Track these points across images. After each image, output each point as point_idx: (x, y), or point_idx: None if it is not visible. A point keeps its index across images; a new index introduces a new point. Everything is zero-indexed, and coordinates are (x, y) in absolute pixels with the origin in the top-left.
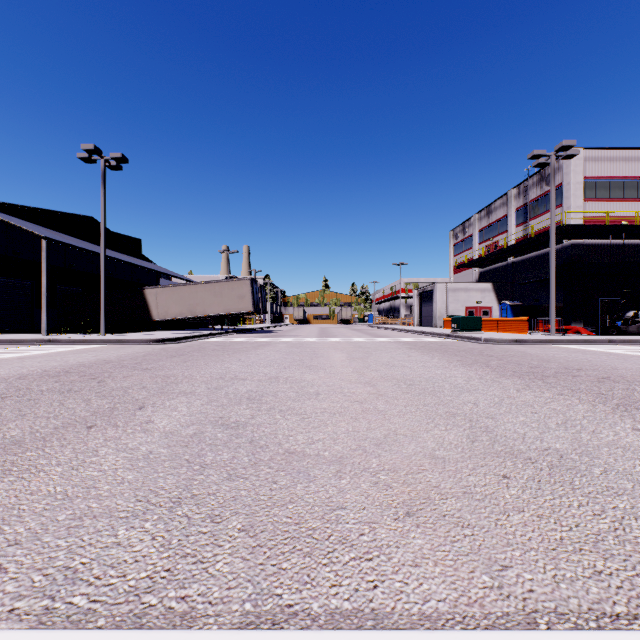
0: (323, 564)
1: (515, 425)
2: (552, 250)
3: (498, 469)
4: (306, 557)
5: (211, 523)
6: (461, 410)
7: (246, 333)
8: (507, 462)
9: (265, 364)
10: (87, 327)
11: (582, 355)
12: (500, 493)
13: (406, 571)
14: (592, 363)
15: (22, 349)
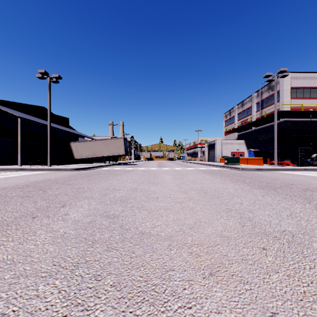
0: (161, 311)
1: (264, 216)
2: (275, 123)
3: (259, 244)
4: (151, 306)
5: (95, 281)
6: (234, 207)
7: (121, 165)
8: (263, 239)
9: (130, 181)
10: (41, 162)
11: (292, 176)
12: (263, 260)
13: (213, 316)
14: (298, 181)
15: (7, 173)
